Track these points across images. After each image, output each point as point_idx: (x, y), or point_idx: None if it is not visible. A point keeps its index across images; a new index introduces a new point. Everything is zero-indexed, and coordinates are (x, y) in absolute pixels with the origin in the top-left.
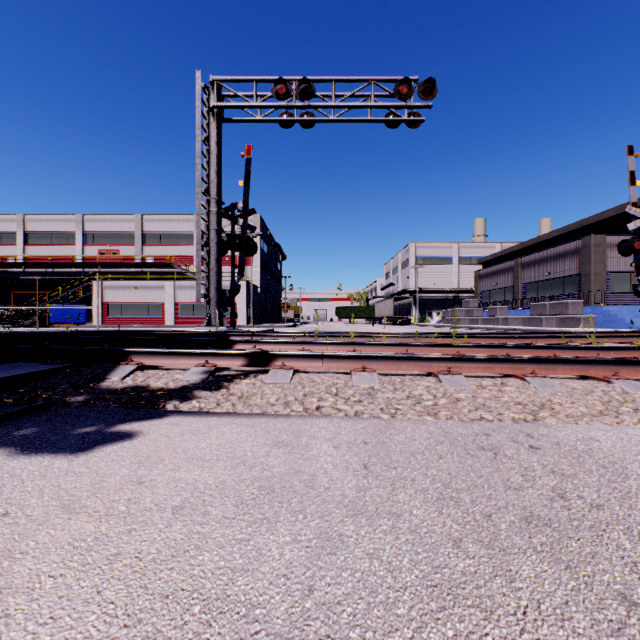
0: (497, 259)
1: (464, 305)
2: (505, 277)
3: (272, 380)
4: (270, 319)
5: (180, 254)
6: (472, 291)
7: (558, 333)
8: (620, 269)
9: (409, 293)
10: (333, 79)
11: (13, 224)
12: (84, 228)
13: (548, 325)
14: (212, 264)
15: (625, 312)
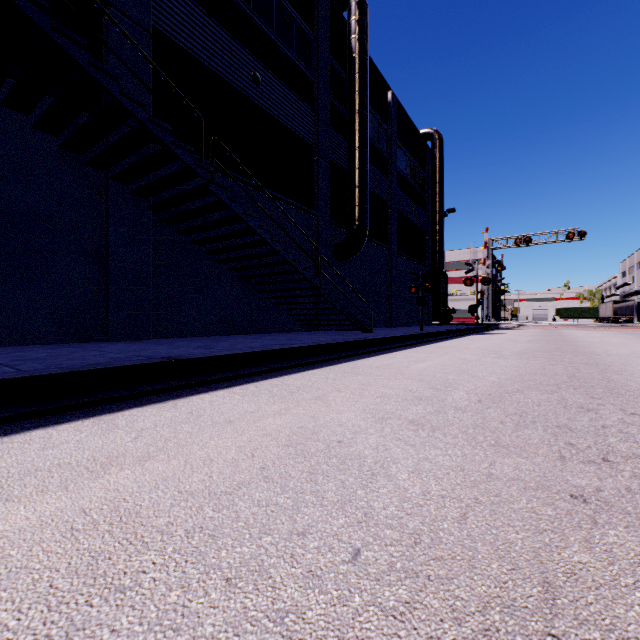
0: None
1: None
2: None
3: (524, 327)
4: None
5: None
6: None
7: None
8: None
9: None
10: (539, 233)
11: None
12: None
13: None
14: (490, 301)
15: None
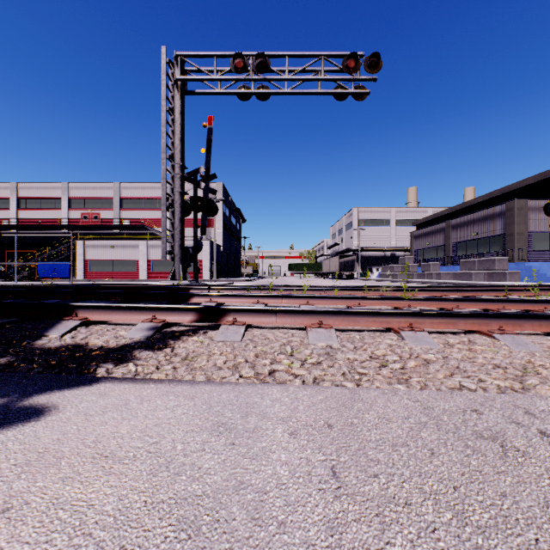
0: (429, 222)
1: (401, 262)
2: (437, 237)
3: (222, 337)
4: (231, 274)
5: (153, 217)
6: (407, 250)
7: (493, 286)
8: (540, 230)
9: (352, 251)
10: (286, 54)
11: (7, 191)
12: (69, 195)
13: (477, 279)
14: (176, 223)
15: (546, 268)
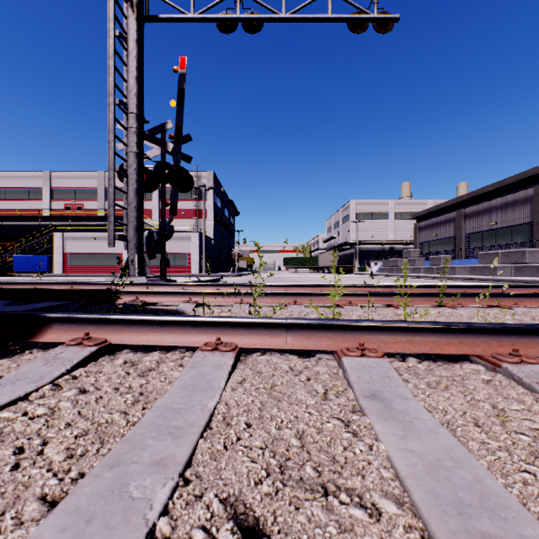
0: (431, 213)
1: (405, 255)
2: (446, 228)
3: None
4: (224, 268)
5: None
6: (406, 243)
7: None
8: None
9: (350, 245)
10: None
11: None
12: (51, 184)
13: (502, 274)
14: (130, 196)
15: None
